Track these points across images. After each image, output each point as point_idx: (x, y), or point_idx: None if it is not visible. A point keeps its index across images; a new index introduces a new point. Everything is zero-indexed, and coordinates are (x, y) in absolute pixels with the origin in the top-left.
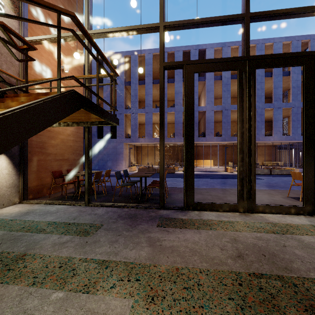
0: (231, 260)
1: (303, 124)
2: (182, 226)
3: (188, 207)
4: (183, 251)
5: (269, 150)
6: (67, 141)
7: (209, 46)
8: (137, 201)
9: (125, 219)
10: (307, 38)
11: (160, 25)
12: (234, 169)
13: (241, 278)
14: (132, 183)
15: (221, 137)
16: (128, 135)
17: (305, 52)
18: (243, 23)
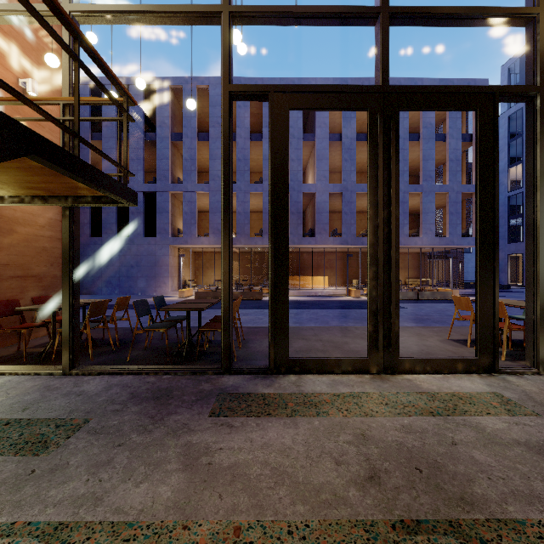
0: (356, 490)
1: (476, 213)
2: (263, 412)
3: (278, 368)
4: (258, 475)
5: (415, 261)
6: (35, 237)
7: (322, 82)
8: (180, 358)
9: (144, 402)
10: (471, 83)
11: (223, 10)
12: (361, 291)
13: (377, 540)
14: (170, 322)
15: (341, 238)
16: (178, 231)
17: (480, 88)
18: (378, 24)
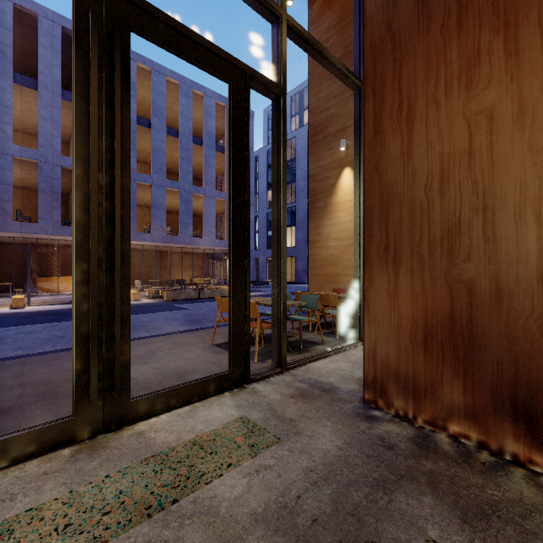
0: None
1: (229, 203)
2: None
3: None
4: None
5: (200, 261)
6: None
7: None
8: None
9: None
10: None
11: None
12: (144, 292)
13: None
14: None
15: None
16: None
17: (233, 58)
18: None
